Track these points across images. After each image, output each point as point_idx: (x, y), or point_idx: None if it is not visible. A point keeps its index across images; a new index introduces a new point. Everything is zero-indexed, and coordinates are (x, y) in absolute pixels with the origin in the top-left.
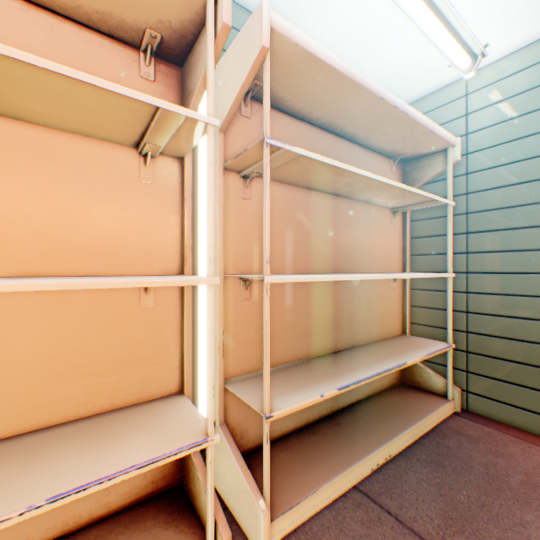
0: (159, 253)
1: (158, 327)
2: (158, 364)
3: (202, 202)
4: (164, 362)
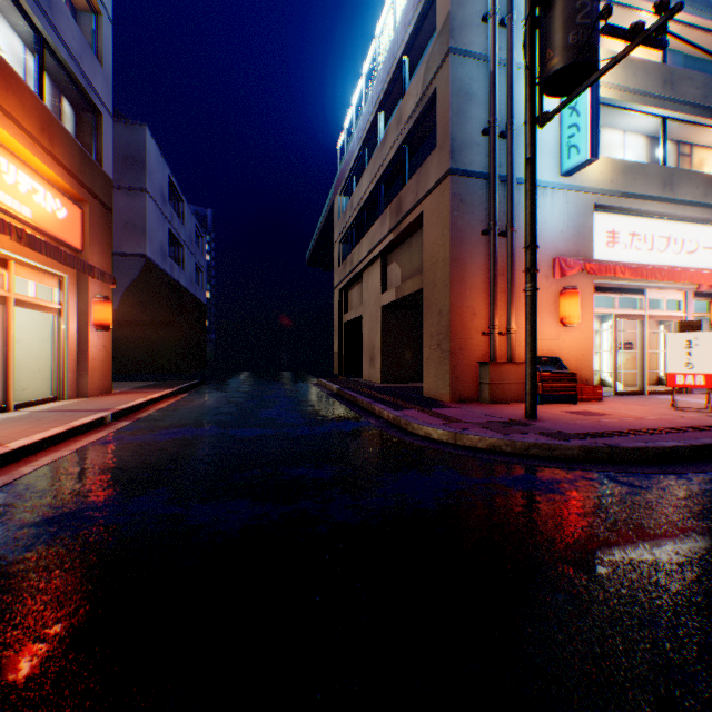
0: (654, 348)
1: (653, 359)
2: (653, 365)
3: (660, 339)
4: (654, 365)
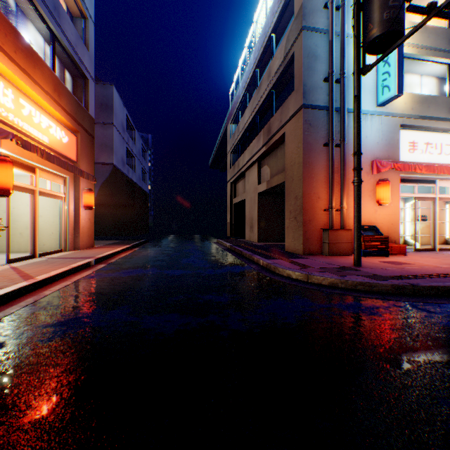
0: (442, 219)
1: (441, 227)
2: (441, 231)
3: (446, 213)
4: (442, 231)
